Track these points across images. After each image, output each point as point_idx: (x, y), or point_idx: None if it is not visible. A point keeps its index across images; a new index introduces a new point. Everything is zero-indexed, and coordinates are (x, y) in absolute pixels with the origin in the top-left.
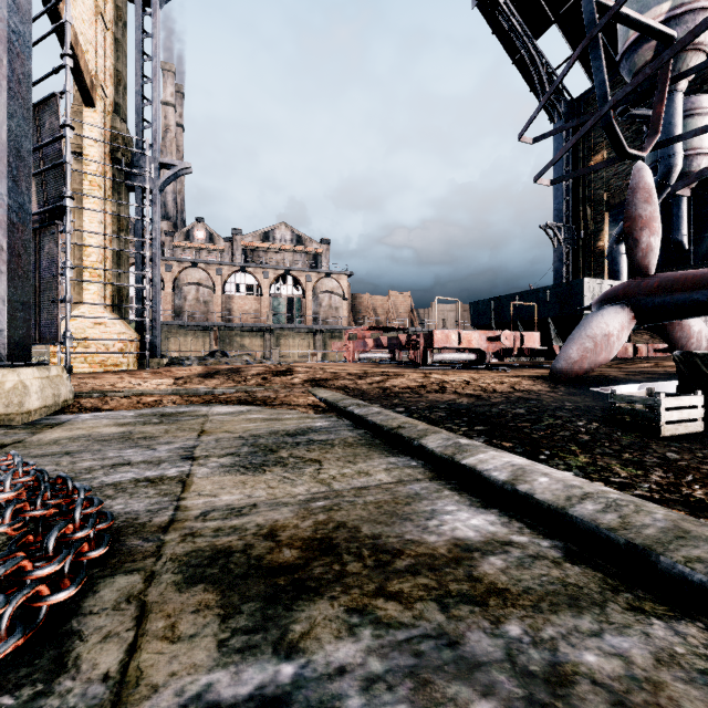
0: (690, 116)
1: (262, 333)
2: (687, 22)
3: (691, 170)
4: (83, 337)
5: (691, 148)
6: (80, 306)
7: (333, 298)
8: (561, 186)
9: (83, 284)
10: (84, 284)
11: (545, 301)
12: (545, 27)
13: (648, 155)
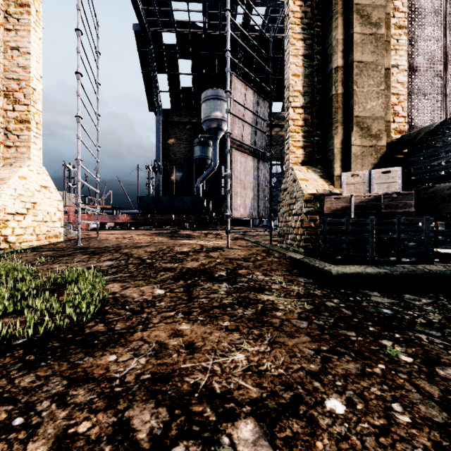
0: (209, 146)
1: None
2: (225, 123)
3: (208, 164)
4: (32, 202)
5: (209, 157)
6: (28, 162)
7: None
8: (160, 146)
9: (30, 135)
10: (31, 135)
11: (188, 203)
12: (163, 71)
13: (197, 152)
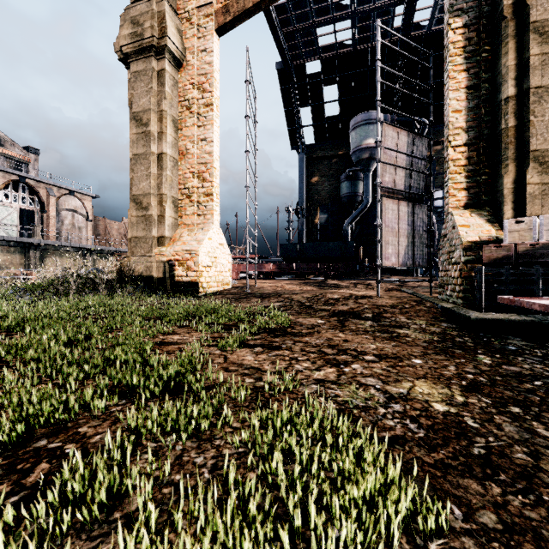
0: (360, 180)
1: (22, 249)
2: None
3: (358, 201)
4: (214, 257)
5: (359, 193)
6: (212, 226)
7: (76, 217)
8: (303, 187)
9: (213, 204)
10: (214, 205)
11: (334, 249)
12: (306, 105)
13: (345, 189)
